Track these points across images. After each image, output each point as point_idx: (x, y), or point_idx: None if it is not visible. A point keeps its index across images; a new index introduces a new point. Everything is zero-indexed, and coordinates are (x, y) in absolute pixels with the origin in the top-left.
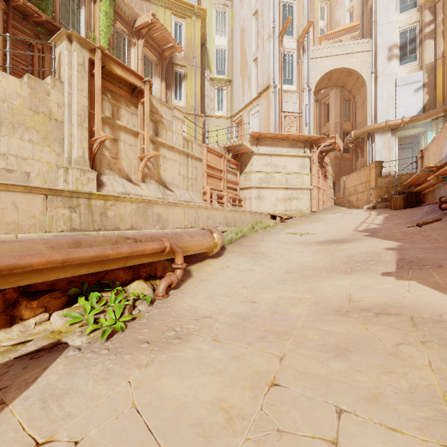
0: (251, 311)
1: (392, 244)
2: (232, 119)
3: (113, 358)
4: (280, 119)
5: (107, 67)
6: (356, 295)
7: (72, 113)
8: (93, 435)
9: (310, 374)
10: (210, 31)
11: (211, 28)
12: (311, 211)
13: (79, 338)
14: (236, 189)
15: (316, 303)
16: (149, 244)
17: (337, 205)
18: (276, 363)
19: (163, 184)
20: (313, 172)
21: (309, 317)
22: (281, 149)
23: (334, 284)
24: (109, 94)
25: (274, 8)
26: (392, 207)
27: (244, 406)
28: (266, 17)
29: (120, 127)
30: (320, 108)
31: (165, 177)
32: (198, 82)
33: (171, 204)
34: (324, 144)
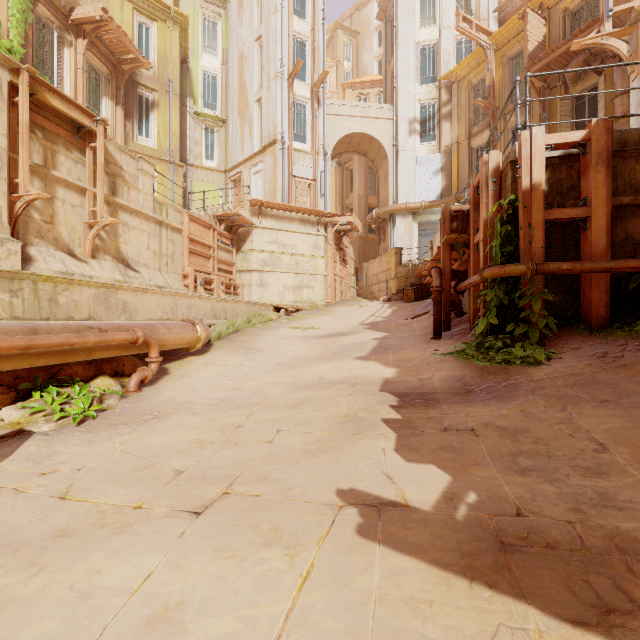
0: (232, 395)
1: (381, 335)
2: (227, 174)
3: (92, 433)
4: (290, 185)
5: (39, 96)
6: (327, 375)
7: None
8: (92, 465)
9: (268, 419)
10: (195, 45)
11: (196, 41)
12: (326, 302)
13: (47, 424)
14: (231, 272)
15: (293, 383)
16: (119, 334)
17: (360, 296)
18: (244, 418)
19: (124, 262)
20: (328, 255)
21: (282, 393)
22: (289, 224)
23: (314, 369)
24: (39, 132)
25: (283, 42)
26: (405, 300)
27: (215, 438)
28: (272, 50)
29: (57, 179)
30: (343, 174)
31: (127, 252)
32: (176, 116)
33: (141, 290)
34: (340, 223)
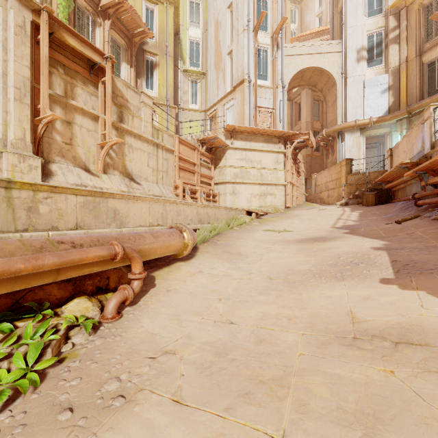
0: (228, 339)
1: (377, 242)
2: (206, 112)
3: None
4: (255, 114)
5: (57, 34)
6: (359, 312)
7: (8, 85)
8: None
9: None
10: (184, 21)
11: (184, 19)
12: (286, 207)
13: None
14: (210, 184)
15: (311, 324)
16: (91, 251)
17: (309, 202)
18: None
19: (129, 176)
20: (287, 168)
21: (306, 349)
22: (256, 144)
23: (327, 295)
24: (61, 68)
25: (249, 1)
26: (364, 204)
27: None
28: (241, 10)
29: (75, 108)
30: (292, 107)
31: (132, 168)
32: (171, 71)
33: (132, 197)
34: (298, 141)
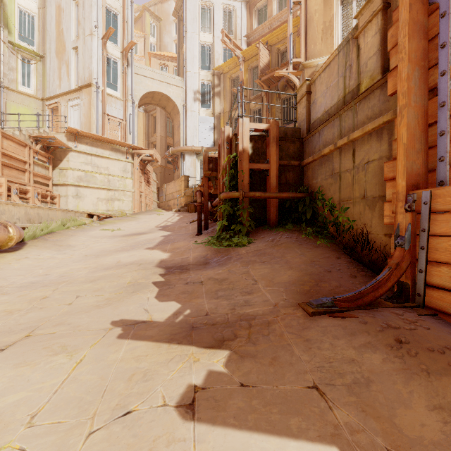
0: (42, 279)
1: (167, 233)
2: (44, 101)
3: None
4: (103, 121)
5: None
6: (123, 260)
7: None
8: None
9: (70, 290)
10: None
11: None
12: (133, 212)
13: None
14: (48, 184)
15: (95, 267)
16: None
17: (161, 208)
18: (50, 292)
19: None
20: (135, 177)
21: (86, 274)
22: (103, 151)
23: (114, 257)
24: None
25: (97, 9)
26: (189, 211)
27: (22, 307)
28: (88, 12)
29: None
30: (149, 119)
31: None
32: None
33: None
34: (144, 155)
